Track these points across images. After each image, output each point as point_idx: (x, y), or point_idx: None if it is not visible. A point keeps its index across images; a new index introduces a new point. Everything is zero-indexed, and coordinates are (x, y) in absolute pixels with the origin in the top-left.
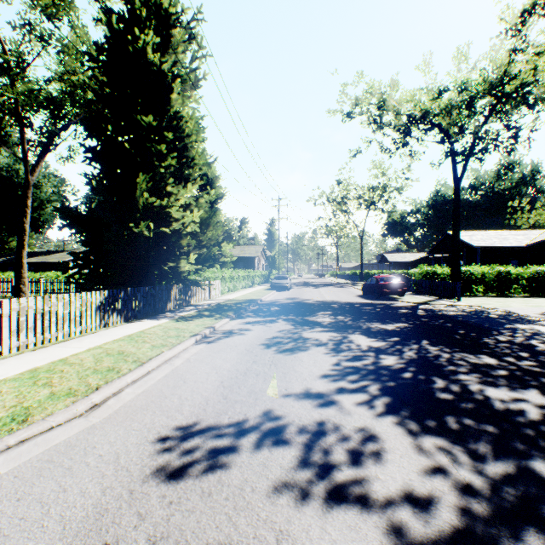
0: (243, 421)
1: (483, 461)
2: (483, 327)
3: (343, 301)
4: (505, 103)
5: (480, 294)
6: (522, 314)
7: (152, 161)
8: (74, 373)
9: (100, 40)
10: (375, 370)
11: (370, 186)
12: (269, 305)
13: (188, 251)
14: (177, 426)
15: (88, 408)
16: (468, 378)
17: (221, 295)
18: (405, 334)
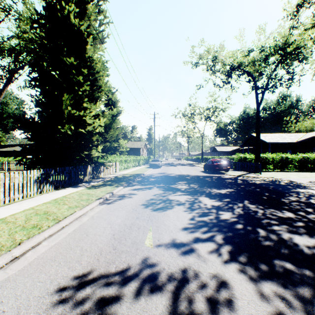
0: (126, 270)
1: (312, 306)
2: (278, 191)
3: (193, 175)
4: (287, 58)
5: (271, 170)
6: (298, 182)
7: (74, 87)
8: (7, 230)
9: (43, 12)
10: (218, 223)
11: (207, 107)
12: (148, 177)
13: (98, 144)
14: (75, 276)
15: (8, 261)
16: (280, 228)
17: (119, 171)
18: (233, 196)
